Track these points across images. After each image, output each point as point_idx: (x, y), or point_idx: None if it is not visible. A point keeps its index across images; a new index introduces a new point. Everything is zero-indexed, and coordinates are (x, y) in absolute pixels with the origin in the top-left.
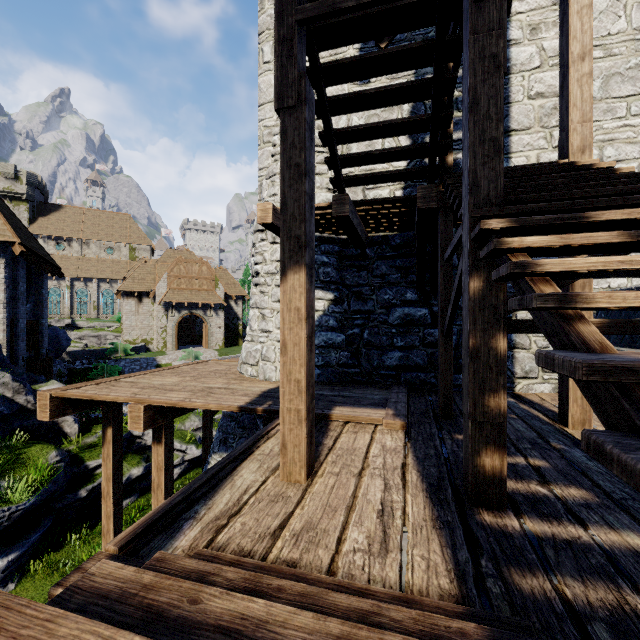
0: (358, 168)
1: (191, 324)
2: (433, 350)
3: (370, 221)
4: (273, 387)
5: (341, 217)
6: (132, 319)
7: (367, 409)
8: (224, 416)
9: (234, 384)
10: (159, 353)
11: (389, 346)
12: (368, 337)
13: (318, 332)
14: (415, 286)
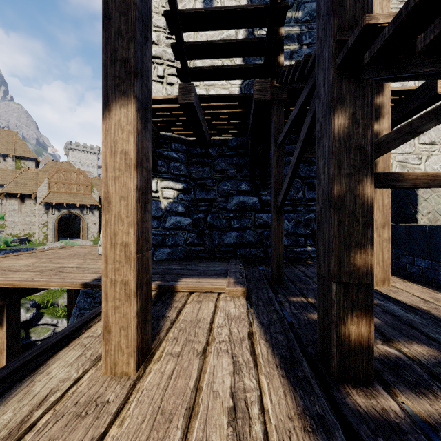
0: (202, 83)
1: (71, 221)
2: (262, 230)
3: (212, 122)
4: None
5: (187, 105)
6: (15, 216)
7: (210, 279)
8: (82, 293)
9: (89, 263)
10: (40, 244)
11: (228, 227)
12: (211, 220)
13: (168, 216)
14: (248, 179)
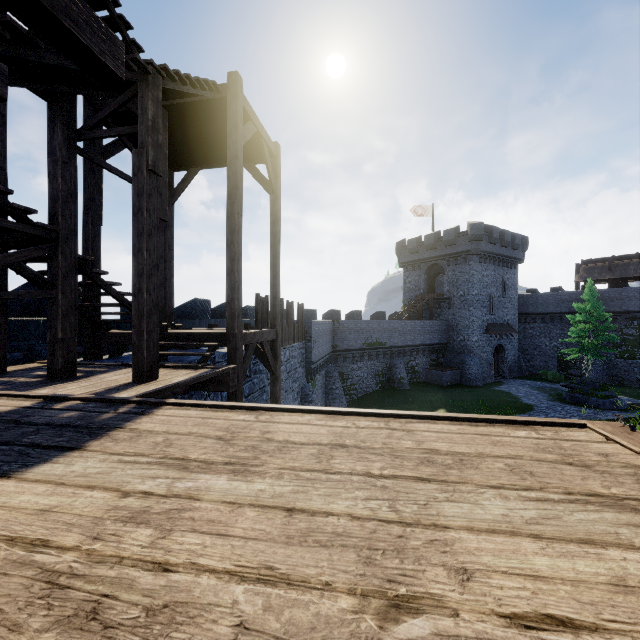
0: None
1: None
2: None
3: None
4: (6, 477)
5: None
6: None
7: None
8: None
9: (144, 499)
10: None
11: None
12: None
13: None
14: None
